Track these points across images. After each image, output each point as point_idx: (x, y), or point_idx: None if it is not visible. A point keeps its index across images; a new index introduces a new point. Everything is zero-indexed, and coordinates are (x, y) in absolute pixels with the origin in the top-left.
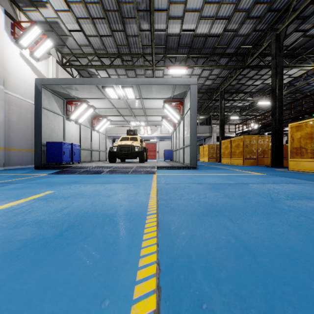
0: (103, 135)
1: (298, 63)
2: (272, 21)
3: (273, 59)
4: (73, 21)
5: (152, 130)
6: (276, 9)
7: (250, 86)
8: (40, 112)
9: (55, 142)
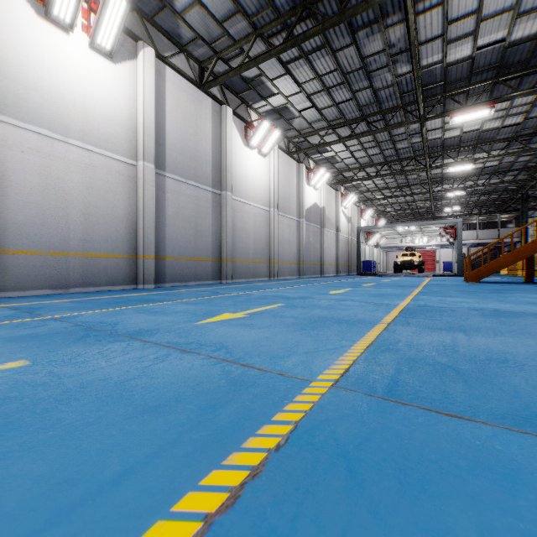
0: (378, 249)
1: None
2: None
3: None
4: (370, 182)
5: (429, 238)
6: None
7: None
8: (359, 245)
9: (367, 261)
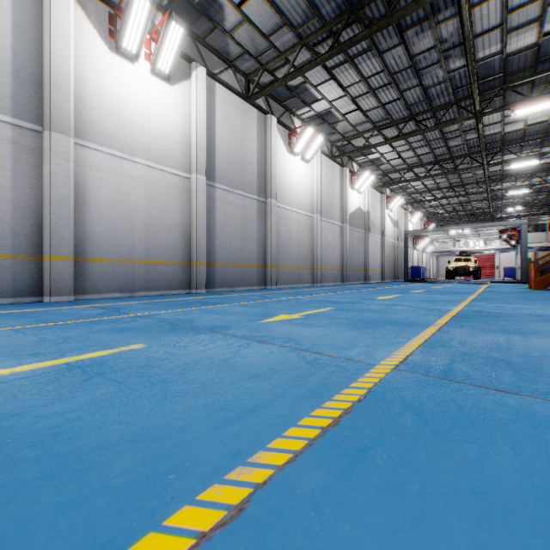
0: (428, 254)
1: None
2: None
3: None
4: (419, 182)
5: (486, 241)
6: None
7: None
8: (407, 250)
9: (415, 266)
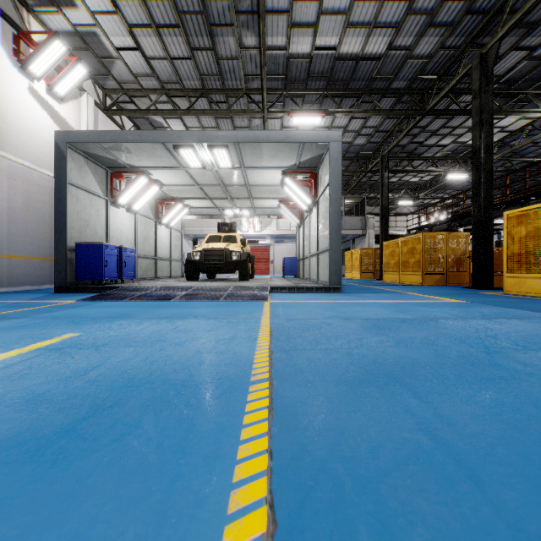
0: (177, 233)
1: (517, 106)
2: (473, 31)
3: (474, 98)
4: (124, 31)
5: (262, 223)
6: (481, 9)
7: (434, 147)
8: (64, 190)
9: (90, 244)
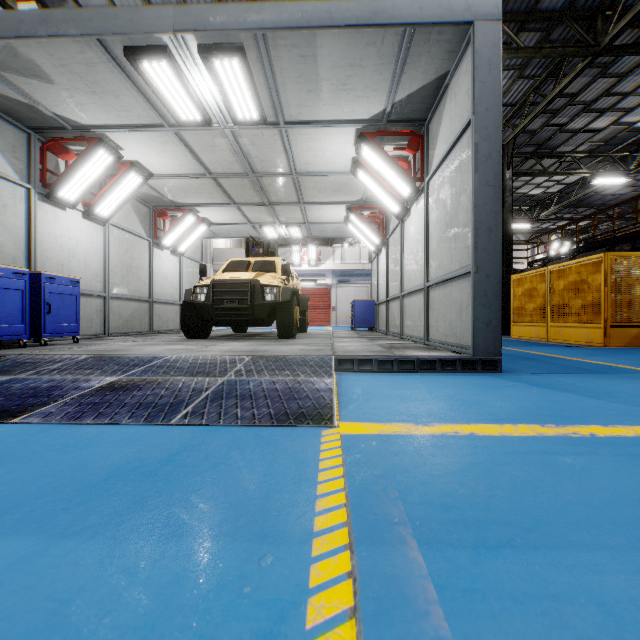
0: (194, 264)
1: None
2: None
3: None
4: None
5: (321, 255)
6: None
7: (579, 135)
8: None
9: None
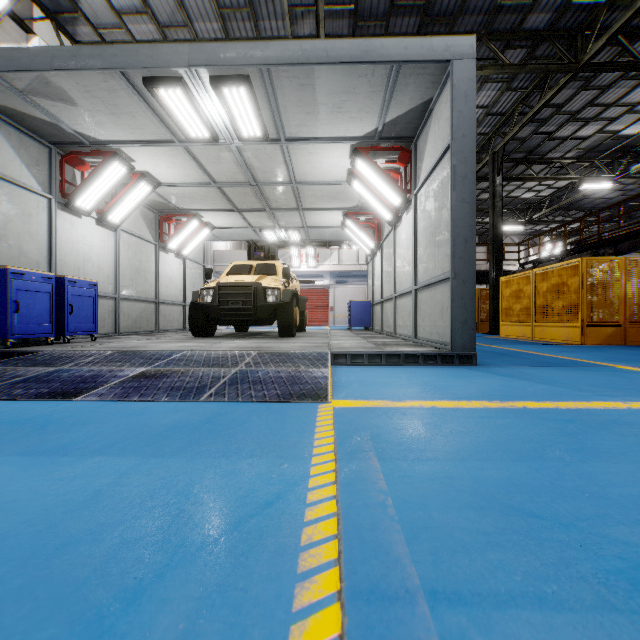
0: (197, 266)
1: None
2: None
3: None
4: None
5: (319, 256)
6: None
7: (567, 142)
8: None
9: None
